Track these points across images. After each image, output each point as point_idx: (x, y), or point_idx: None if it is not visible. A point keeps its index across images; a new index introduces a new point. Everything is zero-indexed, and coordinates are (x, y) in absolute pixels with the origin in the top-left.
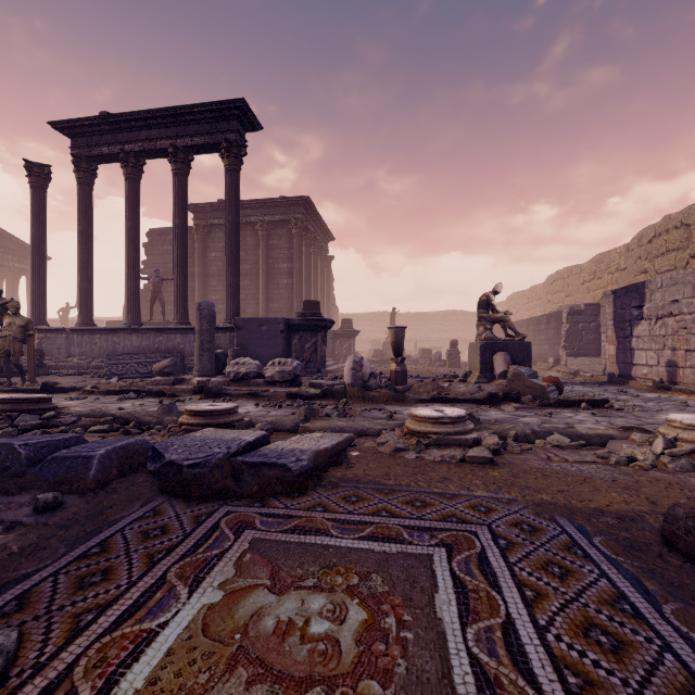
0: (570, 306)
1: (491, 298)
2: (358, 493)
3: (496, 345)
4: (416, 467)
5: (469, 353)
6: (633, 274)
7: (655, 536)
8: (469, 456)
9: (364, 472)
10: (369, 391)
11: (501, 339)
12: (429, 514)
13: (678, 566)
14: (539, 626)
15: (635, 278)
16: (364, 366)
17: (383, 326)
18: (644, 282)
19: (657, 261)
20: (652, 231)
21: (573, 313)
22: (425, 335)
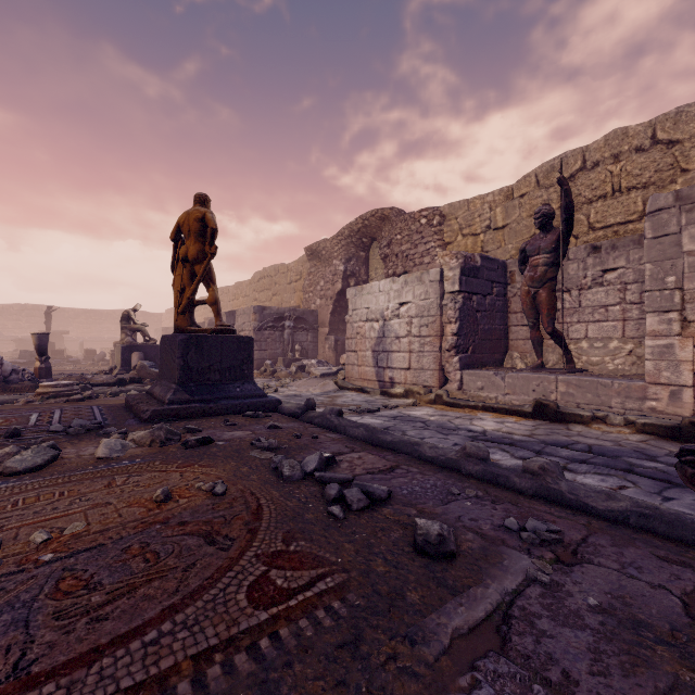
0: (210, 319)
1: (131, 313)
2: (1, 411)
3: (134, 347)
4: (38, 405)
5: (116, 353)
6: (252, 300)
7: (124, 405)
8: (71, 399)
9: (5, 409)
10: (11, 384)
11: (139, 343)
12: (37, 410)
13: (120, 408)
14: (61, 415)
15: (253, 303)
16: (5, 364)
17: (38, 322)
18: (236, 310)
19: (261, 294)
20: (259, 275)
21: (212, 324)
22: (98, 334)
